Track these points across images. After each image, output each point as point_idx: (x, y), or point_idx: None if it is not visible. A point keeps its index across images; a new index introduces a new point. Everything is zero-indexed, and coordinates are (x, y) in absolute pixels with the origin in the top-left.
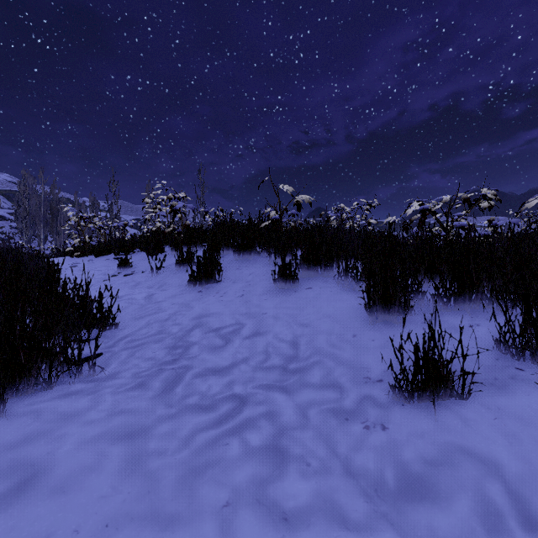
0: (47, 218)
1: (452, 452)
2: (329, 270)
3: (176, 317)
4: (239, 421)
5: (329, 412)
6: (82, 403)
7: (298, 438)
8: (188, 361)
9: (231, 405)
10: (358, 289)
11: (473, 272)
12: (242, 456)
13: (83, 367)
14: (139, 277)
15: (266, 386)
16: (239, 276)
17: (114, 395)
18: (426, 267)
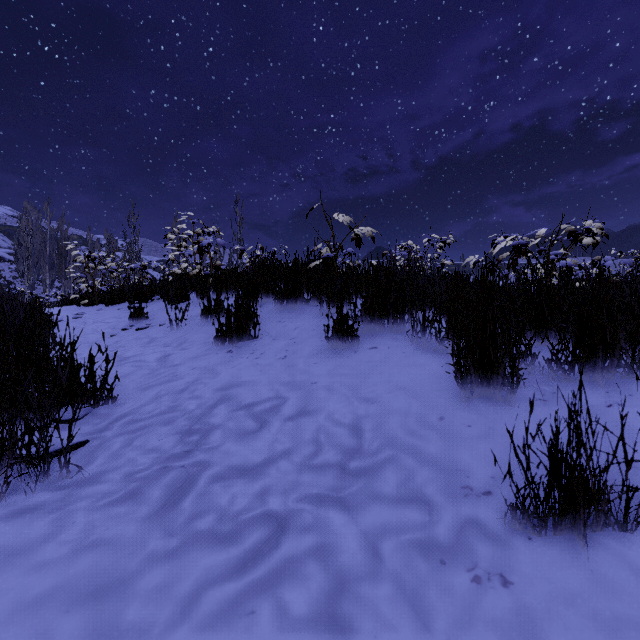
0: (54, 259)
1: (632, 639)
2: (400, 323)
3: (195, 387)
4: (273, 564)
5: (413, 547)
6: (38, 527)
7: (367, 598)
8: (206, 453)
9: (263, 533)
10: (440, 350)
11: (607, 328)
12: (276, 639)
13: (55, 464)
14: (155, 332)
15: (317, 497)
16: (282, 330)
17: (90, 513)
18: (532, 320)
